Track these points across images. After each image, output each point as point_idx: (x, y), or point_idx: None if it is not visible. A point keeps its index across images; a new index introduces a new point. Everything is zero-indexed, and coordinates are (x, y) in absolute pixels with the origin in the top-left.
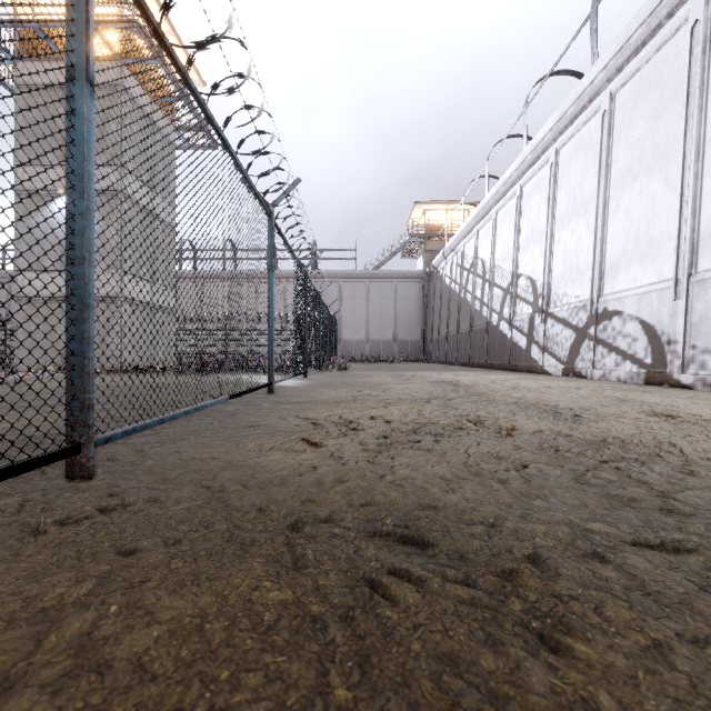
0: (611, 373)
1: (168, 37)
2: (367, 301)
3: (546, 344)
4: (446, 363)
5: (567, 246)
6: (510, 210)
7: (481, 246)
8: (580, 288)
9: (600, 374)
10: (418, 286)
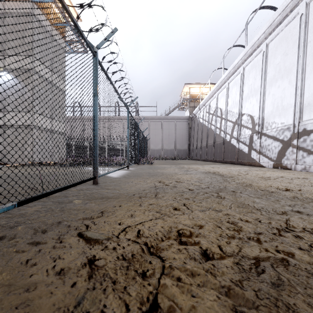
0: (311, 167)
1: None
2: (162, 131)
3: (261, 150)
4: (200, 160)
5: (274, 95)
6: (237, 81)
7: (219, 101)
8: (284, 118)
9: (302, 168)
10: (186, 123)
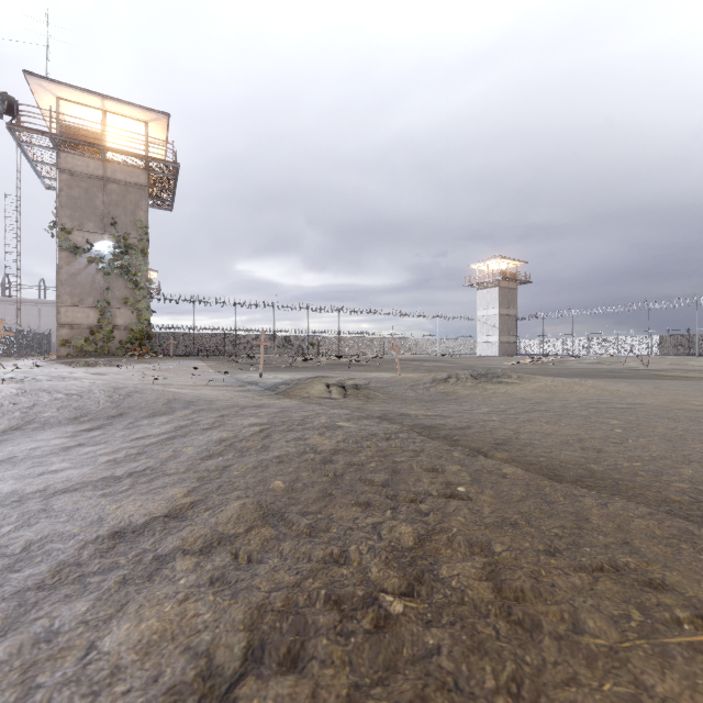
0: None
1: None
2: None
3: None
4: None
5: None
6: None
7: None
8: None
9: None
10: None
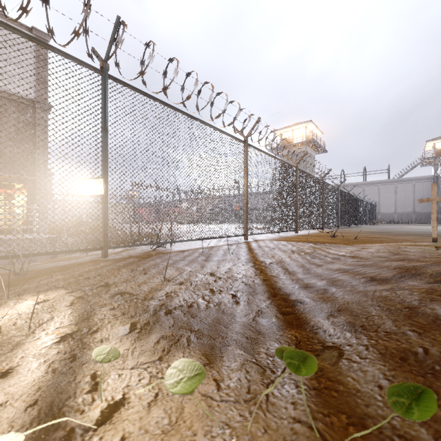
0: None
1: (315, 129)
2: (395, 194)
3: None
4: (439, 224)
5: None
6: None
7: None
8: None
9: None
10: (429, 183)
